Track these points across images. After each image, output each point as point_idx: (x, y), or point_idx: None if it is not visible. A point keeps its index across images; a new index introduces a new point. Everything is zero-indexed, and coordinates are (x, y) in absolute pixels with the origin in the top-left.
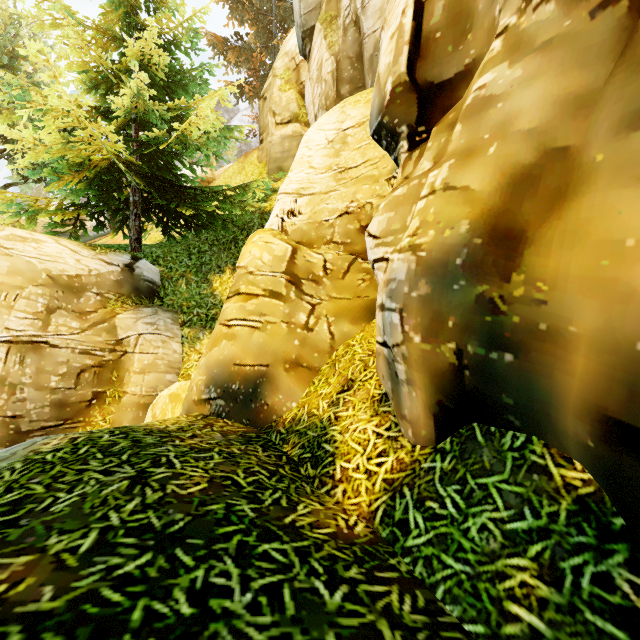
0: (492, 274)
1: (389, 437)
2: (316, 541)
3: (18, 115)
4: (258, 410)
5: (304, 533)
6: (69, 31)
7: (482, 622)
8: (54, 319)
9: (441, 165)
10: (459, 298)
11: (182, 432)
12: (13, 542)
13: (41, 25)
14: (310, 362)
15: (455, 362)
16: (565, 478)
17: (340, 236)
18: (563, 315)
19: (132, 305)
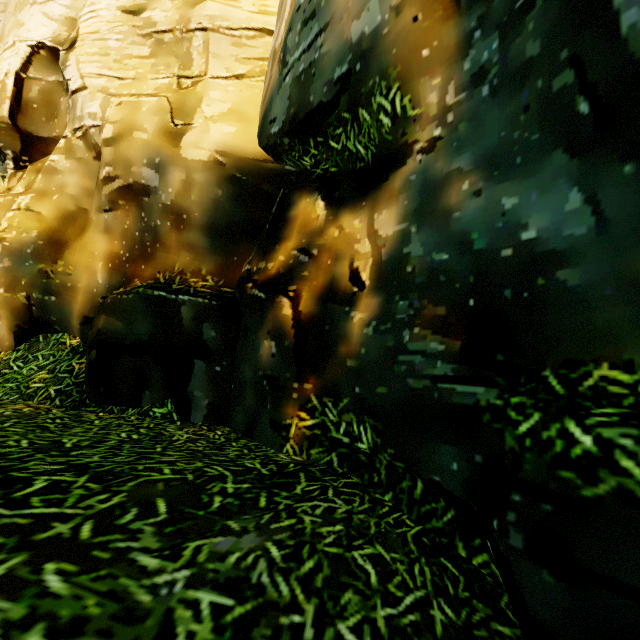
0: (48, 260)
1: None
2: None
3: None
4: None
5: None
6: None
7: (19, 394)
8: None
9: (27, 194)
10: (29, 270)
11: None
12: None
13: None
14: None
15: (27, 302)
16: (71, 343)
17: None
18: (77, 280)
19: None
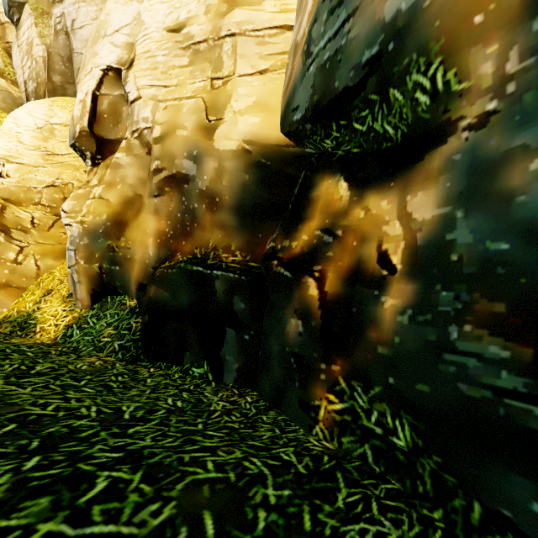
0: (114, 237)
1: (70, 310)
2: (23, 344)
3: None
4: None
5: (16, 343)
6: None
7: (93, 346)
8: None
9: (100, 186)
10: (101, 246)
11: None
12: None
13: None
14: (19, 284)
15: (99, 271)
16: (130, 304)
17: (47, 201)
18: (134, 253)
19: None
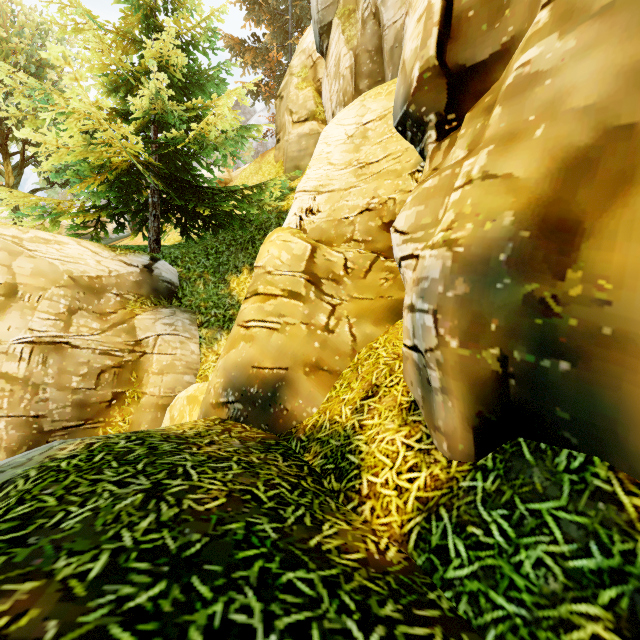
0: (543, 271)
1: (420, 450)
2: (345, 569)
3: (42, 120)
4: (277, 415)
5: (331, 559)
6: (90, 34)
7: None
8: (75, 320)
9: (478, 152)
10: (503, 298)
11: (199, 438)
12: (19, 564)
13: (64, 30)
14: (331, 365)
15: (499, 370)
16: None
17: (361, 234)
18: (633, 318)
19: (151, 306)
